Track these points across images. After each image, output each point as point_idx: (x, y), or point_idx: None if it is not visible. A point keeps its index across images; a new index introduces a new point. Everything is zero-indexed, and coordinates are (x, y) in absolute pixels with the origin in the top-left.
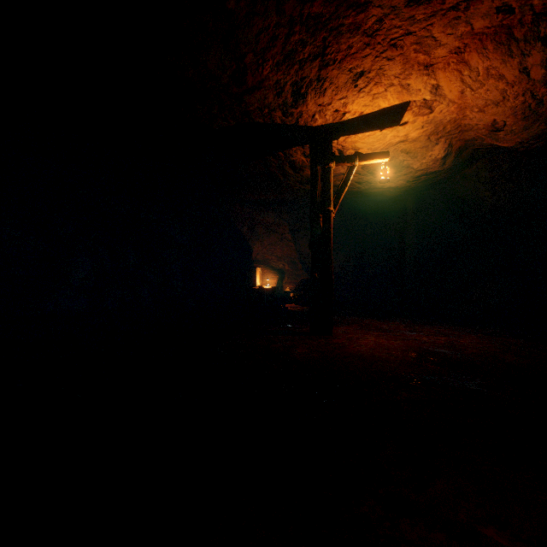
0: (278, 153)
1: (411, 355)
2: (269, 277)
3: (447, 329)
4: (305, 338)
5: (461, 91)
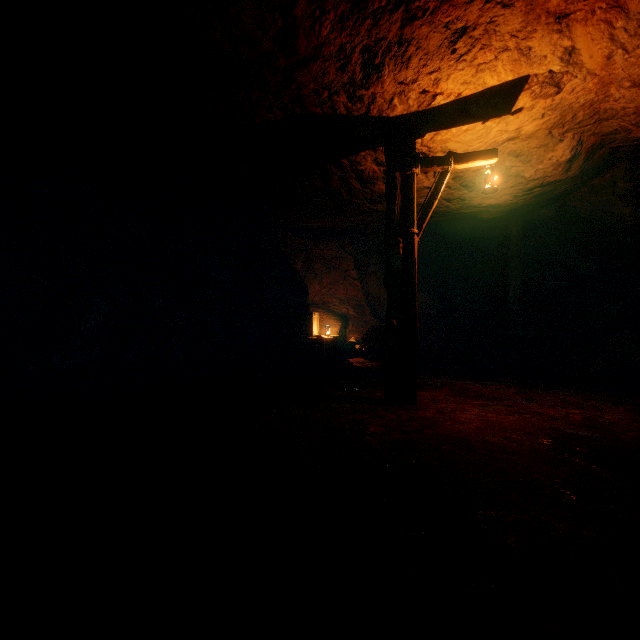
0: (341, 160)
1: (543, 441)
2: (329, 324)
3: (577, 397)
4: (379, 409)
5: (608, 56)
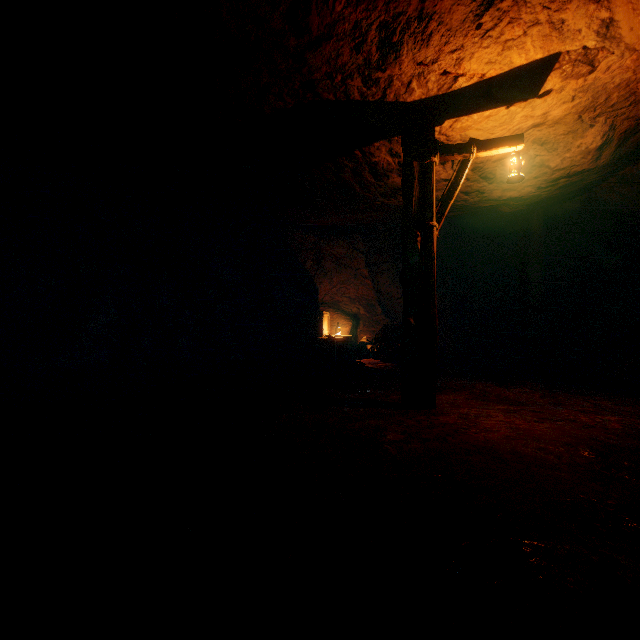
0: (353, 152)
1: (584, 453)
2: (340, 324)
3: (610, 402)
4: (396, 414)
5: None
